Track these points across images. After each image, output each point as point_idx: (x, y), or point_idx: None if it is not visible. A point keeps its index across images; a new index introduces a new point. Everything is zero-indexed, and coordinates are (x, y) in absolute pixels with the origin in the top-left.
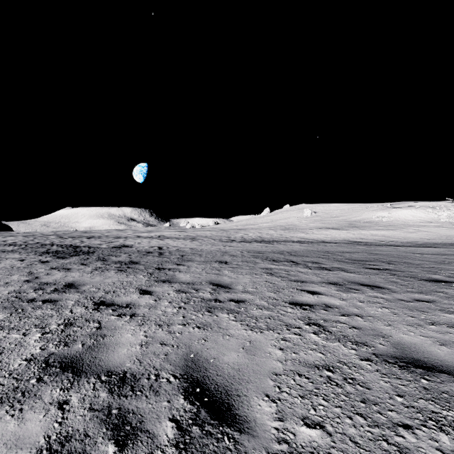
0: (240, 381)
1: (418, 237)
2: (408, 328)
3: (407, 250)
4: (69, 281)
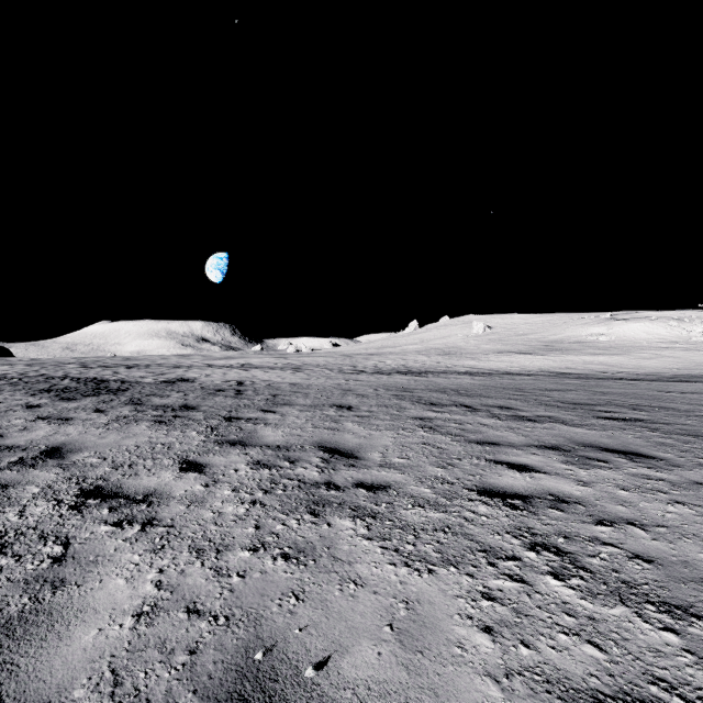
0: None
1: (661, 367)
2: None
3: (653, 387)
4: (55, 442)
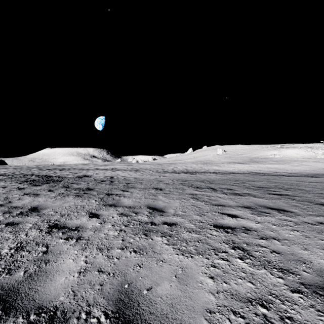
0: (174, 321)
1: (302, 170)
2: (323, 252)
3: (297, 179)
4: (34, 205)
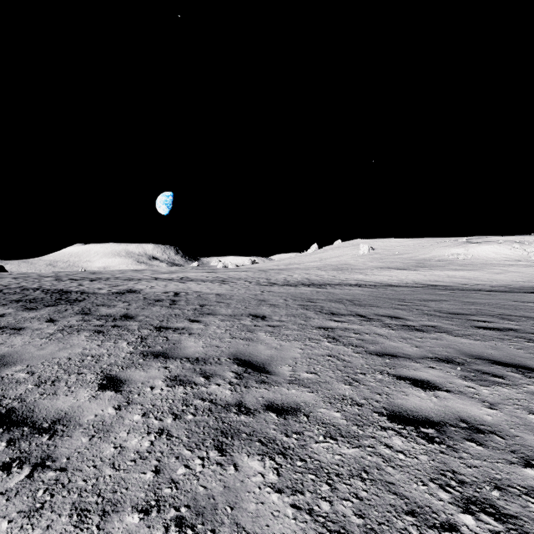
0: None
1: (509, 280)
2: None
3: (509, 297)
4: None
